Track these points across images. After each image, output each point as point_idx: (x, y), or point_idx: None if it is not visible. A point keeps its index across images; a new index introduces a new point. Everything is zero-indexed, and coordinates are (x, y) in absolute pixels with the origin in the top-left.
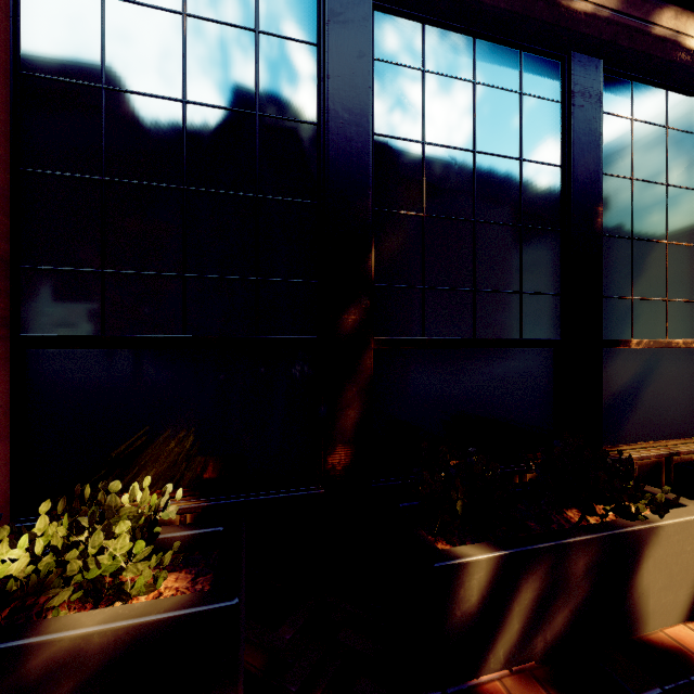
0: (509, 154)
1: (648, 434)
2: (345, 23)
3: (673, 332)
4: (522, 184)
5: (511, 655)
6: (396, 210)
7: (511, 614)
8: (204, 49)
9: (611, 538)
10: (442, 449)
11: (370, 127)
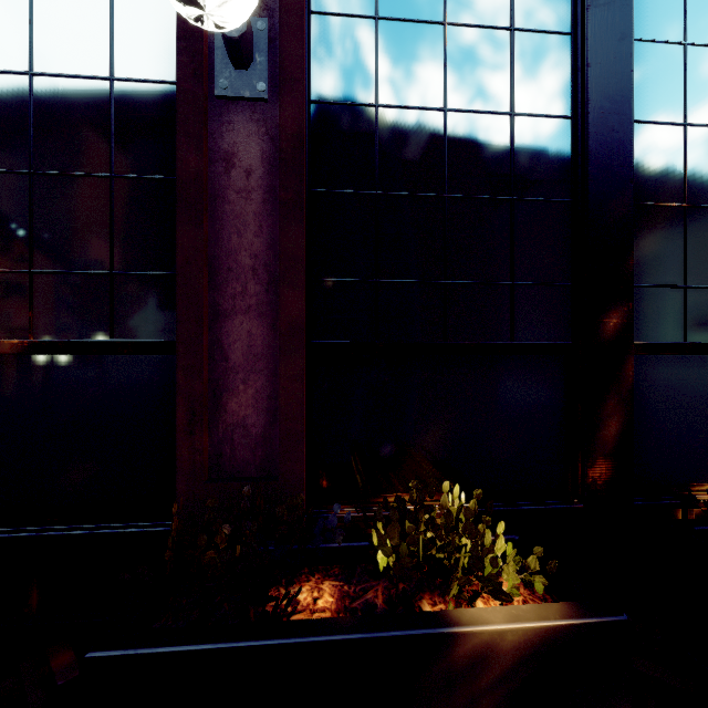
0: None
1: None
2: (605, 5)
3: None
4: None
5: None
6: (654, 203)
7: None
8: (463, 55)
9: None
10: None
11: (632, 114)
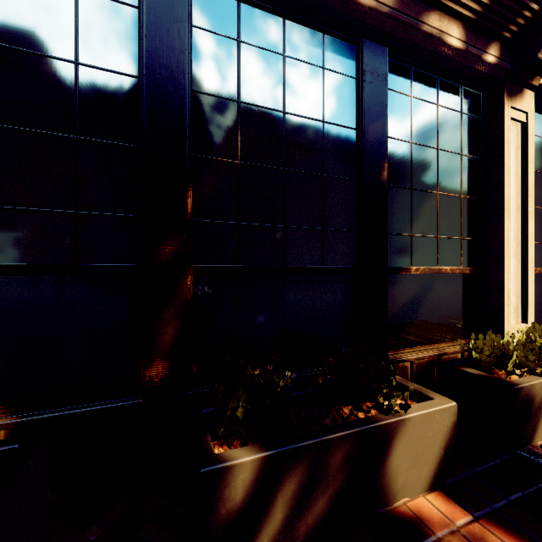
0: (313, 116)
1: (425, 339)
2: None
3: (443, 261)
4: (324, 142)
5: (275, 541)
6: (213, 157)
7: (275, 505)
8: None
9: (365, 432)
10: (240, 361)
11: (186, 83)
